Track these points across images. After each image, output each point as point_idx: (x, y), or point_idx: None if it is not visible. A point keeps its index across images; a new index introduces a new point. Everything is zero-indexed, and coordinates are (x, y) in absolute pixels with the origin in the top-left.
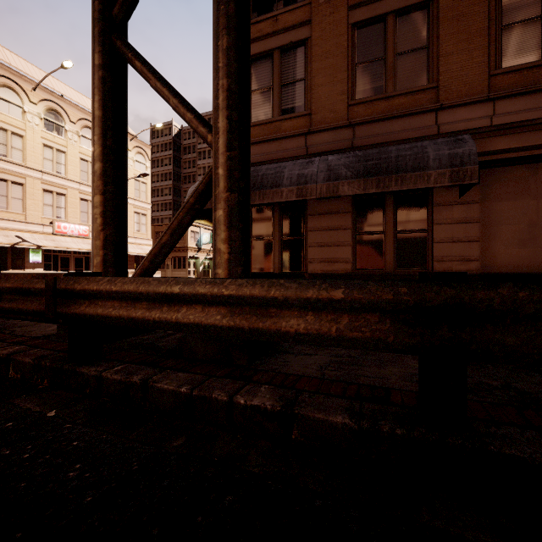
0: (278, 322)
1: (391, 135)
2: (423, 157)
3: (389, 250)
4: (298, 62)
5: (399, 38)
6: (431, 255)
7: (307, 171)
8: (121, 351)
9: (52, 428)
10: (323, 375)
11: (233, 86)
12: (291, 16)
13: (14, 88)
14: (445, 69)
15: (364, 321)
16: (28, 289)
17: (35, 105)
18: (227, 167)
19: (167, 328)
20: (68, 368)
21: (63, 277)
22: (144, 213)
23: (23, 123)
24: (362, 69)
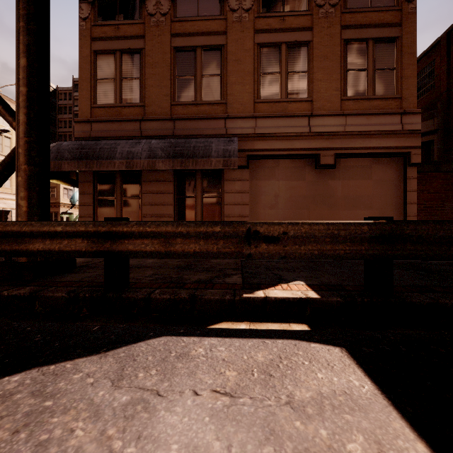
0: (28, 245)
1: (199, 131)
2: (209, 149)
3: (199, 209)
4: (135, 65)
5: (204, 65)
6: (223, 213)
7: (135, 149)
8: None
9: None
10: (80, 280)
11: (30, 93)
12: (130, 28)
13: None
14: (230, 93)
15: (75, 242)
16: None
17: None
18: (25, 148)
19: None
20: None
21: None
22: None
23: None
24: (181, 81)
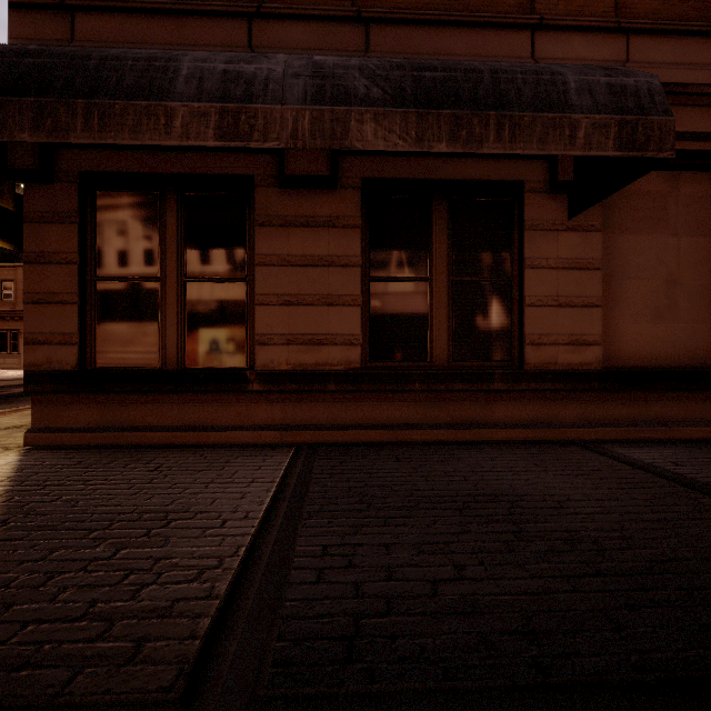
0: None
1: None
2: (553, 80)
3: (440, 318)
4: None
5: None
6: (518, 331)
7: (254, 68)
8: None
9: None
10: None
11: None
12: None
13: None
14: None
15: None
16: None
17: None
18: None
19: None
20: None
21: None
22: None
23: None
24: None
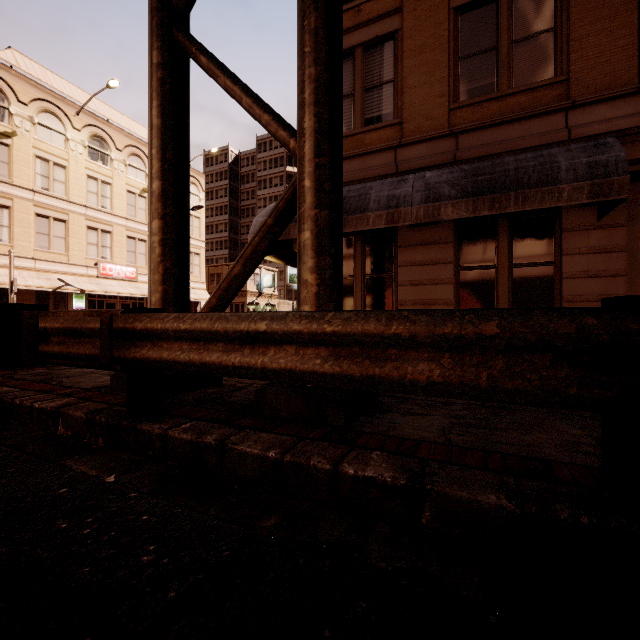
0: (401, 367)
1: (506, 144)
2: (551, 167)
3: (503, 288)
4: (386, 60)
5: (516, 21)
6: (559, 294)
7: (400, 191)
8: (186, 405)
9: (115, 496)
10: (448, 441)
11: (323, 76)
12: (377, 4)
13: (57, 113)
14: (577, 57)
15: (528, 365)
16: (80, 329)
17: (79, 131)
18: (316, 177)
19: (249, 375)
20: (126, 425)
21: (120, 314)
22: (197, 253)
23: (66, 152)
24: (468, 64)
